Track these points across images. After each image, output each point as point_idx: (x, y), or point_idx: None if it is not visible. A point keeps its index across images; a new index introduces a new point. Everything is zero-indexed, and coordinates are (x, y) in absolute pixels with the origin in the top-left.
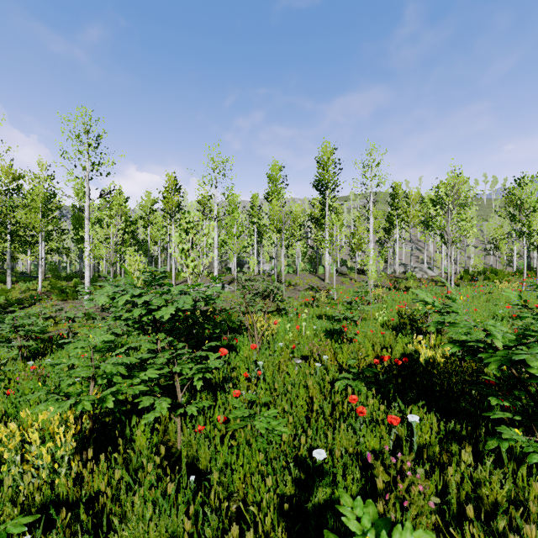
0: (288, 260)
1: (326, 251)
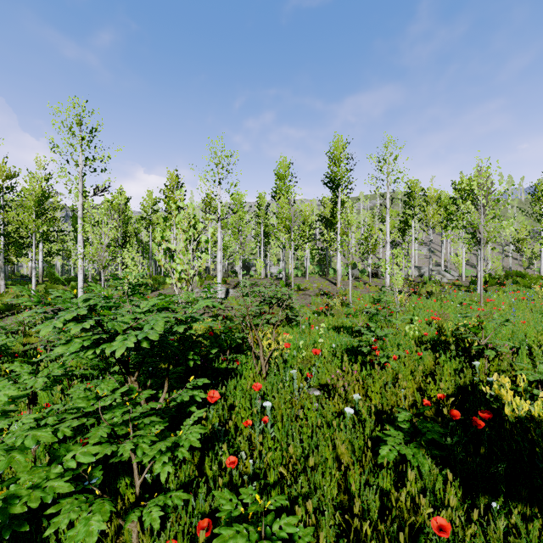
0: (296, 262)
1: (338, 253)
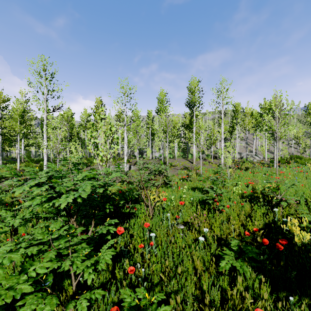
0: (170, 150)
1: (194, 145)
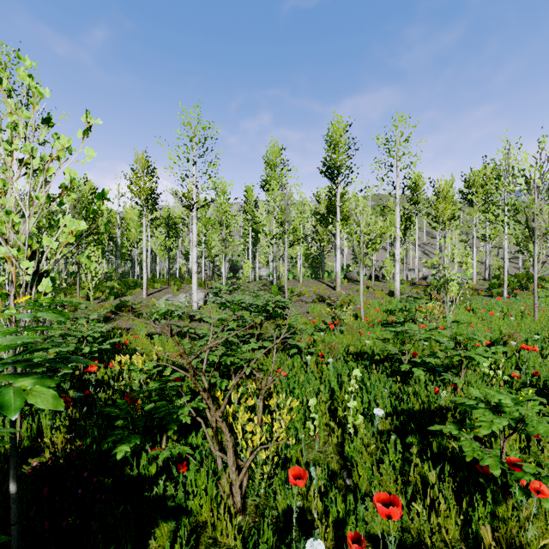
0: (287, 264)
1: (337, 252)
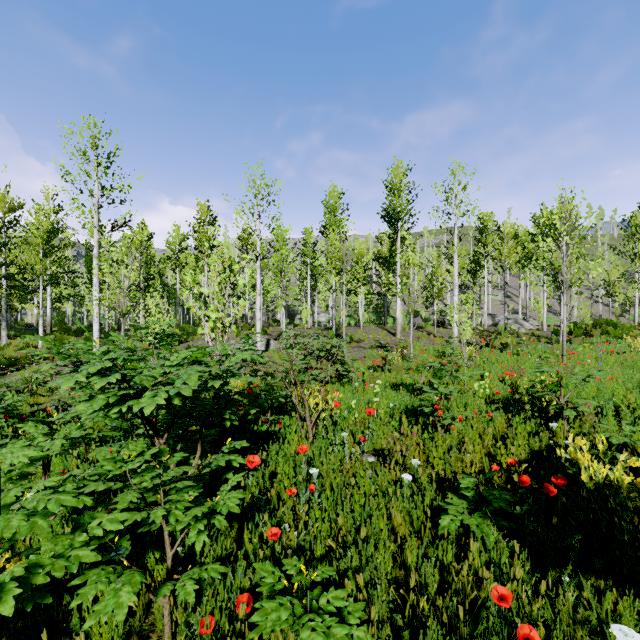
0: (349, 309)
1: (397, 299)
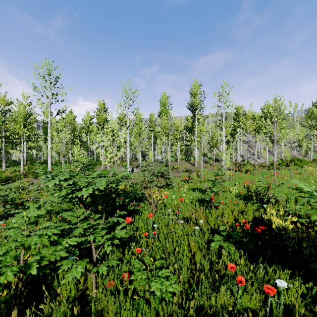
0: (172, 153)
1: (195, 148)
